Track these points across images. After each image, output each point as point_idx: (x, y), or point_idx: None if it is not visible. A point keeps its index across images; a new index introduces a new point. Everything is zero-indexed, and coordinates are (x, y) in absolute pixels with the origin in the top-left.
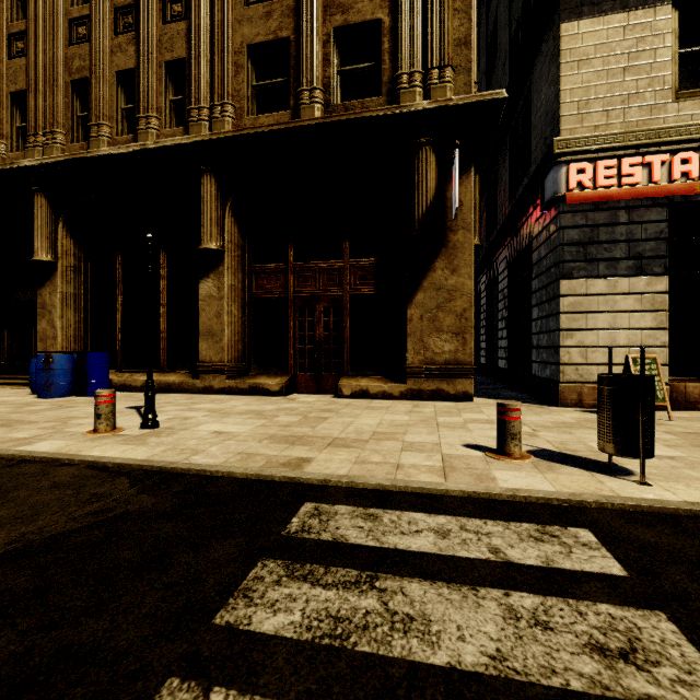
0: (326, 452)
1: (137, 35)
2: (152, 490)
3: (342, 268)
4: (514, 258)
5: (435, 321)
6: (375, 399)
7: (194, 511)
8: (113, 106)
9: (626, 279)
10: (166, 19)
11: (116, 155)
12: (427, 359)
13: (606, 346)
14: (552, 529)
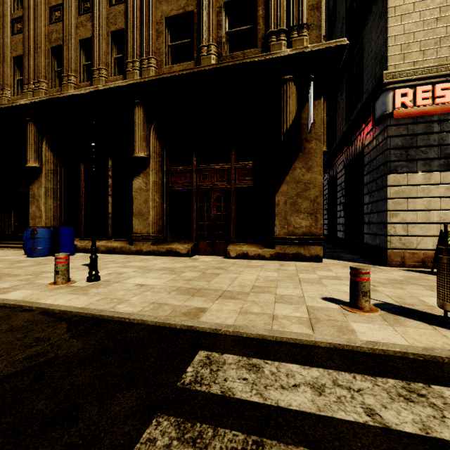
0: (217, 303)
1: (92, 15)
2: (81, 335)
3: (230, 169)
4: (350, 161)
5: (295, 204)
6: (253, 260)
7: (109, 357)
8: (77, 63)
9: (438, 173)
10: (112, 3)
11: (78, 95)
12: (289, 231)
13: (422, 222)
14: (417, 387)
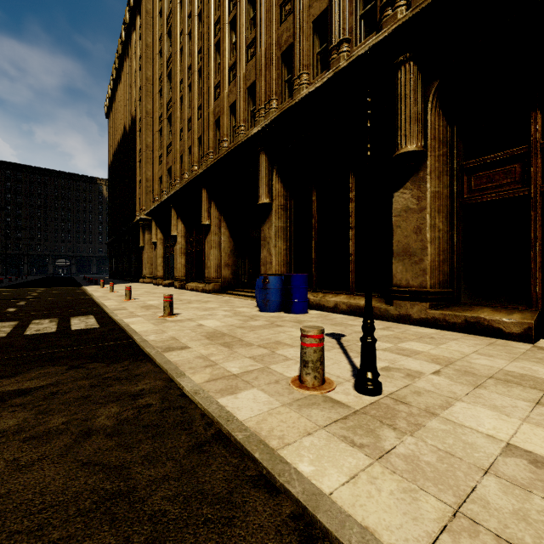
0: None
1: None
2: None
3: None
4: None
5: None
6: None
7: None
8: (309, 55)
9: None
10: None
11: (313, 92)
12: None
13: None
14: None
